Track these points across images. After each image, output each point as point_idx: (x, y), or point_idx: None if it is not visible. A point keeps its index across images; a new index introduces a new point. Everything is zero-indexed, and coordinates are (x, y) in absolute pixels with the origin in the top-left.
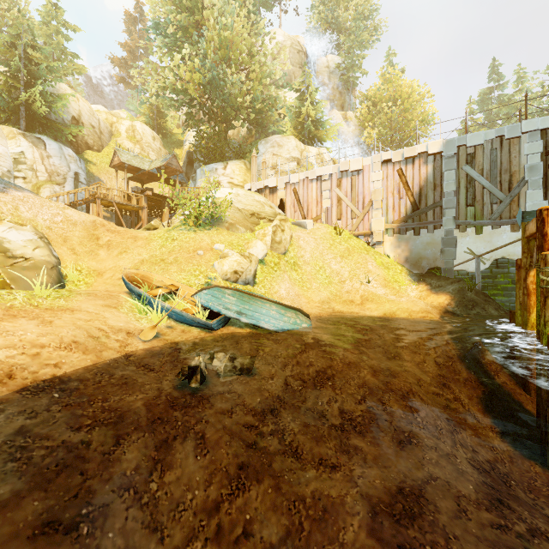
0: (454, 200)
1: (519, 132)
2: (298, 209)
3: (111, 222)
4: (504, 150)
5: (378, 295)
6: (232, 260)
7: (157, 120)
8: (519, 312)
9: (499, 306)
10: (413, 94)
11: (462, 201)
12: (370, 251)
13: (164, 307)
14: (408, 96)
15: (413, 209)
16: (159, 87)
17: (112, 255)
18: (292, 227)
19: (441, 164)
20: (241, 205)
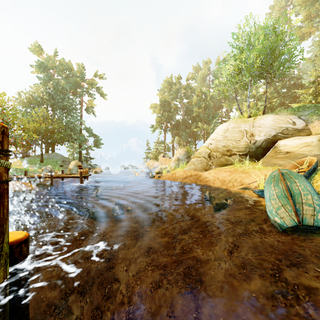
0: None
1: None
2: None
3: None
4: None
5: None
6: None
7: None
8: None
9: None
10: None
11: None
12: None
13: None
14: None
15: None
16: None
17: None
18: None
19: None
20: None
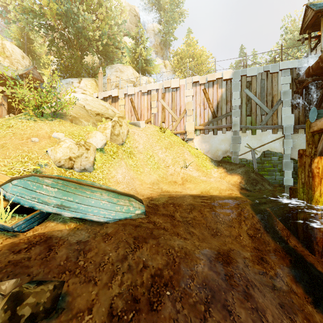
0: (239, 111)
1: (278, 69)
2: (134, 114)
3: None
4: (269, 80)
5: (194, 177)
6: (66, 147)
7: (27, 45)
8: (301, 190)
9: (269, 182)
10: (203, 55)
11: (244, 112)
12: (185, 145)
13: None
14: (200, 56)
15: (213, 117)
16: (21, 9)
17: None
18: (129, 125)
19: (230, 87)
20: (89, 107)
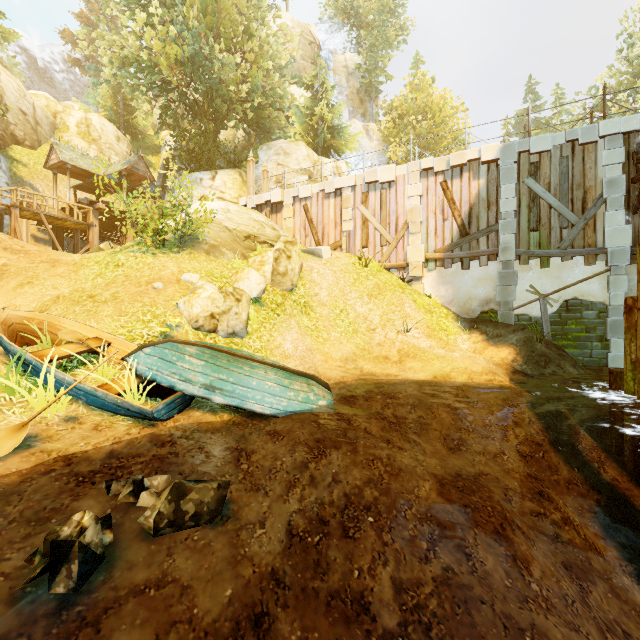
0: (513, 223)
1: (596, 136)
2: (311, 233)
3: (51, 247)
4: (577, 159)
5: (423, 349)
6: (206, 297)
7: (124, 116)
8: (630, 375)
9: (575, 362)
10: (446, 107)
11: (524, 224)
12: (406, 289)
13: (63, 381)
14: (440, 109)
15: (462, 234)
16: (119, 60)
17: (6, 287)
18: (302, 255)
19: (497, 175)
20: (232, 224)
